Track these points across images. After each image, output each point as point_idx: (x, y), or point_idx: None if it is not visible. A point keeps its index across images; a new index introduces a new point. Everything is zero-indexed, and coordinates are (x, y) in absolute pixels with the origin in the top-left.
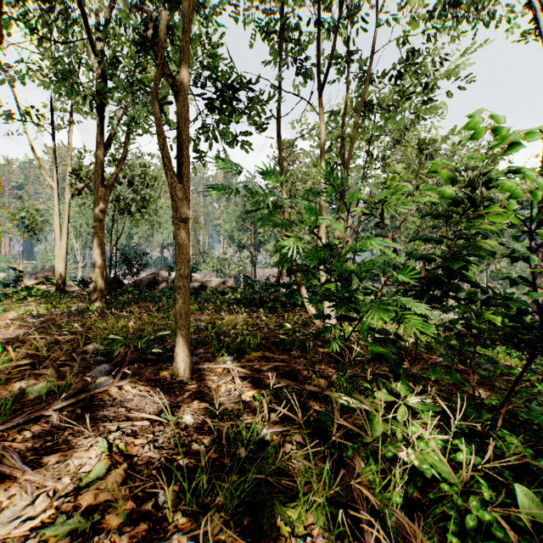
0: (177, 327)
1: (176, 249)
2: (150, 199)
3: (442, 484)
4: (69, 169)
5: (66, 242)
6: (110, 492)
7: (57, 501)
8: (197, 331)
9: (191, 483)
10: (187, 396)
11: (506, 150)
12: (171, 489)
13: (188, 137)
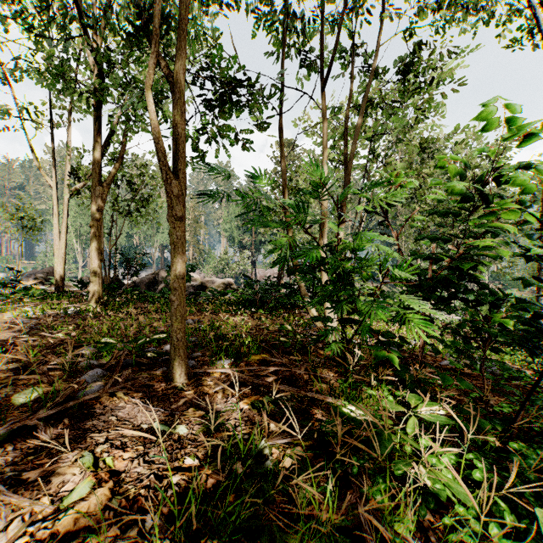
0: (173, 330)
1: (172, 248)
2: (150, 199)
3: (457, 506)
4: (67, 168)
5: (65, 242)
6: (92, 516)
7: (33, 526)
8: (195, 333)
9: (182, 503)
10: (182, 403)
11: (523, 142)
12: (159, 514)
13: (184, 132)
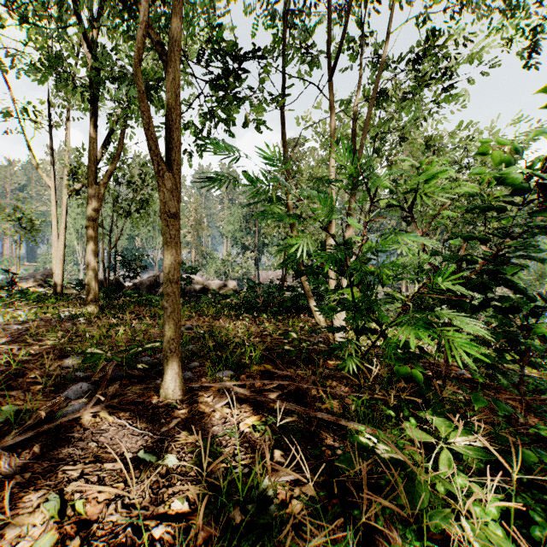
0: (165, 340)
1: (164, 248)
2: (150, 199)
3: None
4: (66, 168)
5: (63, 243)
6: None
7: None
8: (194, 339)
9: None
10: (174, 425)
11: None
12: None
13: (178, 119)
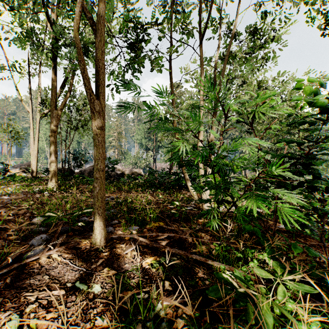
0: (95, 207)
1: (94, 149)
2: (90, 119)
3: None
4: (39, 100)
5: (37, 146)
6: None
7: None
8: (115, 205)
9: None
10: (100, 264)
11: None
12: None
13: (103, 66)
